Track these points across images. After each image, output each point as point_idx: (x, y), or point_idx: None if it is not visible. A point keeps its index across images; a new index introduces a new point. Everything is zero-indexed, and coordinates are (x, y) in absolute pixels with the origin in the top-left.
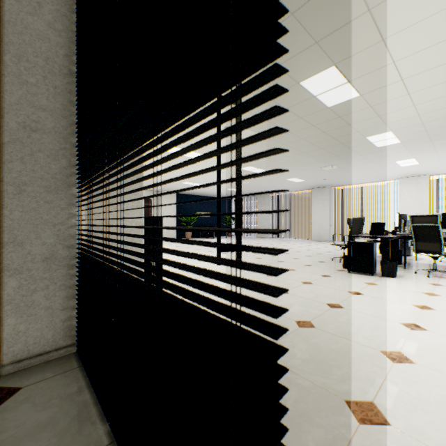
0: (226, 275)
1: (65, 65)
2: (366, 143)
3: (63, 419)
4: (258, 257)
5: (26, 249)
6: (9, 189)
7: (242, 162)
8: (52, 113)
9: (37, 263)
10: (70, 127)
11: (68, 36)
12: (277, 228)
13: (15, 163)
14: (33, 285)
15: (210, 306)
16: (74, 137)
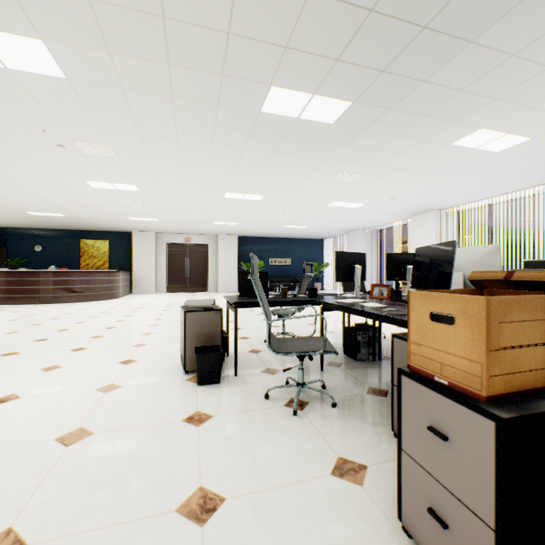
0: None
1: None
2: (294, 122)
3: None
4: None
5: None
6: None
7: None
8: None
9: None
10: None
11: None
12: (377, 280)
13: None
14: None
15: None
16: None
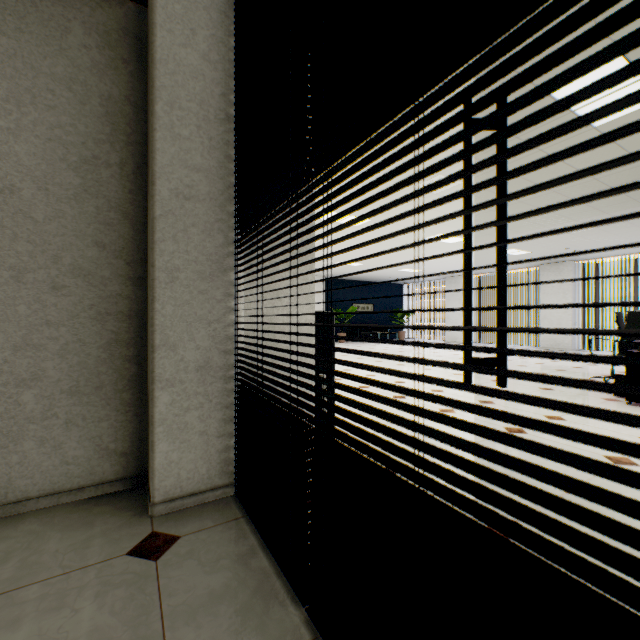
0: (626, 415)
1: (222, 107)
2: None
3: (241, 590)
4: (457, 373)
5: (179, 355)
6: (161, 276)
7: None
8: (207, 174)
9: (191, 372)
10: (226, 191)
11: (225, 68)
12: None
13: (167, 242)
14: (186, 402)
15: (587, 468)
16: (231, 204)
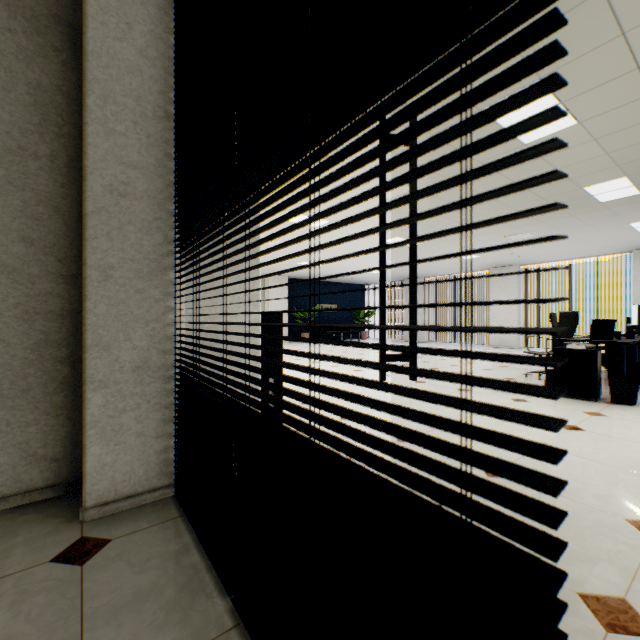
0: (444, 396)
1: (161, 105)
2: (583, 197)
3: (169, 586)
4: None
5: (113, 355)
6: (93, 274)
7: (478, 226)
8: (144, 172)
9: (127, 373)
10: (166, 190)
11: (164, 66)
12: None
13: (100, 240)
14: (122, 403)
15: (417, 442)
16: (171, 203)
